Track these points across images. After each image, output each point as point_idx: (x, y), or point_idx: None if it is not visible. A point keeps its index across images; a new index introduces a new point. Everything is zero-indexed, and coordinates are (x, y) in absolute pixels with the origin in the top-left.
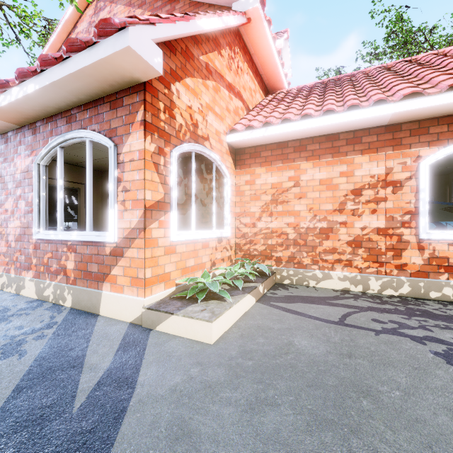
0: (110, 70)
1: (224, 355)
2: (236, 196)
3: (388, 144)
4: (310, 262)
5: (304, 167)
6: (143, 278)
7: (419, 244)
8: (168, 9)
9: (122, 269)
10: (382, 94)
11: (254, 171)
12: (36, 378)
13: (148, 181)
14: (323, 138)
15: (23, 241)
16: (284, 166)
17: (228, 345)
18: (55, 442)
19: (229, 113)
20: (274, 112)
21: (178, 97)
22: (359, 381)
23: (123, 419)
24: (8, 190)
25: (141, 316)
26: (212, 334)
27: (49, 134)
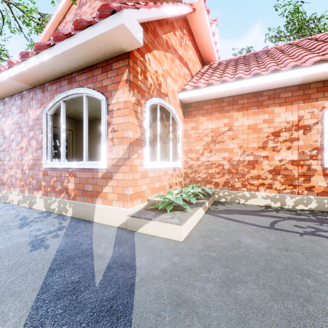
0: (106, 42)
1: (193, 249)
2: (185, 138)
3: (300, 99)
4: (240, 185)
5: (235, 116)
6: (127, 194)
7: (324, 172)
8: None
9: (111, 188)
10: (296, 61)
11: (198, 120)
12: (62, 263)
13: (131, 124)
14: (250, 95)
15: (35, 170)
16: (220, 116)
17: (194, 242)
18: (90, 306)
19: (180, 77)
20: (213, 76)
21: (149, 64)
22: (299, 266)
23: (134, 291)
24: (23, 133)
25: (126, 221)
26: (182, 234)
27: (55, 92)
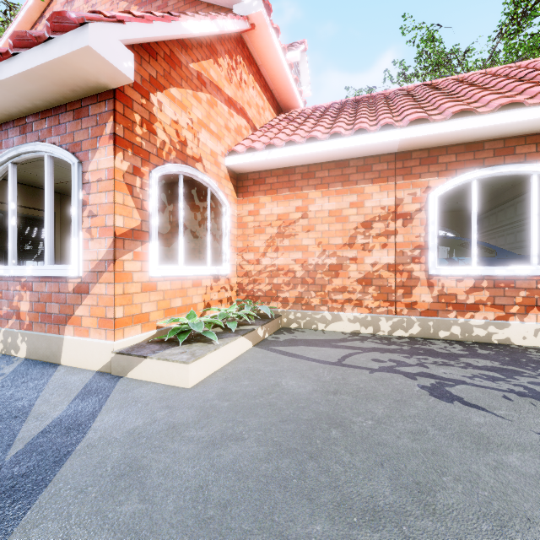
0: (70, 72)
1: (200, 398)
2: (238, 228)
3: (398, 173)
4: (319, 302)
5: (312, 196)
6: (112, 318)
7: (428, 281)
8: (160, 5)
9: (88, 308)
10: (391, 118)
11: (258, 200)
12: None
13: (120, 205)
14: (333, 164)
15: None
16: (291, 195)
17: (207, 389)
18: None
19: (229, 132)
20: (281, 133)
21: (160, 109)
22: (336, 414)
23: (65, 462)
24: None
25: (111, 362)
26: (190, 377)
27: None
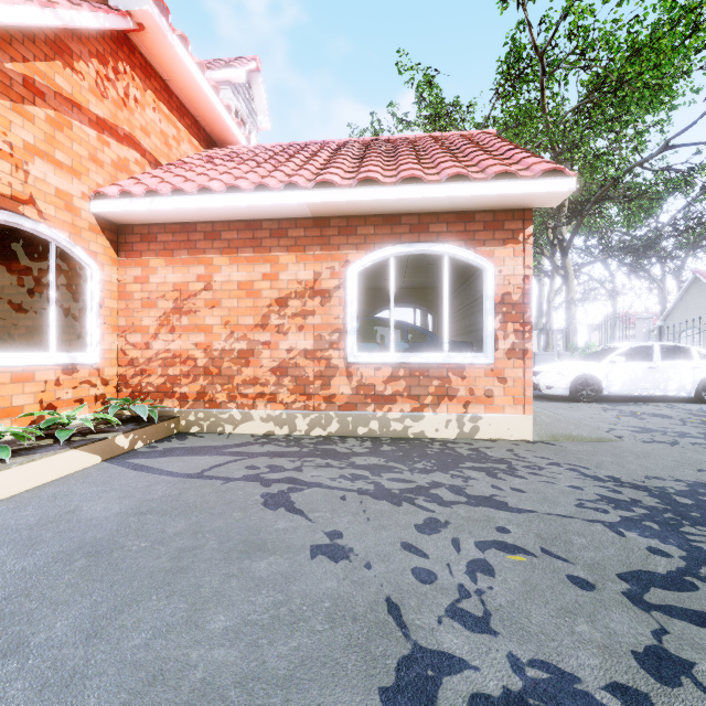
0: None
1: None
2: (120, 300)
3: (316, 242)
4: (226, 398)
5: (218, 262)
6: None
7: (348, 370)
8: None
9: None
10: (302, 177)
11: (148, 263)
12: None
13: None
14: (243, 224)
15: None
16: (191, 259)
17: None
18: None
19: (100, 166)
20: (179, 176)
21: None
22: (112, 540)
23: None
24: None
25: None
26: None
27: None
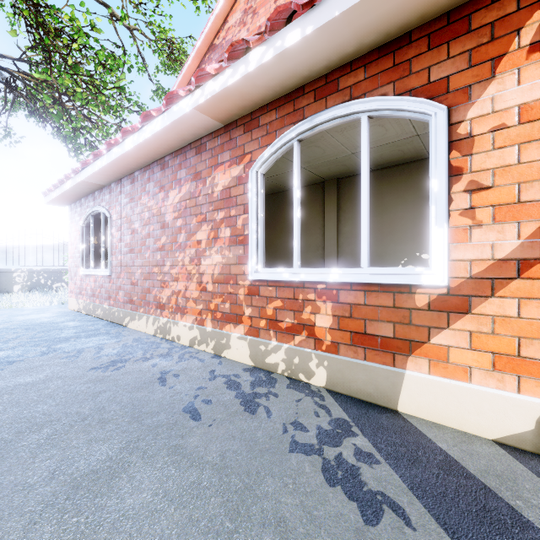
0: None
1: None
2: None
3: None
4: None
5: None
6: (538, 359)
7: None
8: None
9: (466, 336)
10: None
11: None
12: None
13: None
14: None
15: (227, 283)
16: None
17: None
18: None
19: None
20: None
21: None
22: None
23: None
24: (202, 215)
25: (533, 433)
26: None
27: (278, 125)
